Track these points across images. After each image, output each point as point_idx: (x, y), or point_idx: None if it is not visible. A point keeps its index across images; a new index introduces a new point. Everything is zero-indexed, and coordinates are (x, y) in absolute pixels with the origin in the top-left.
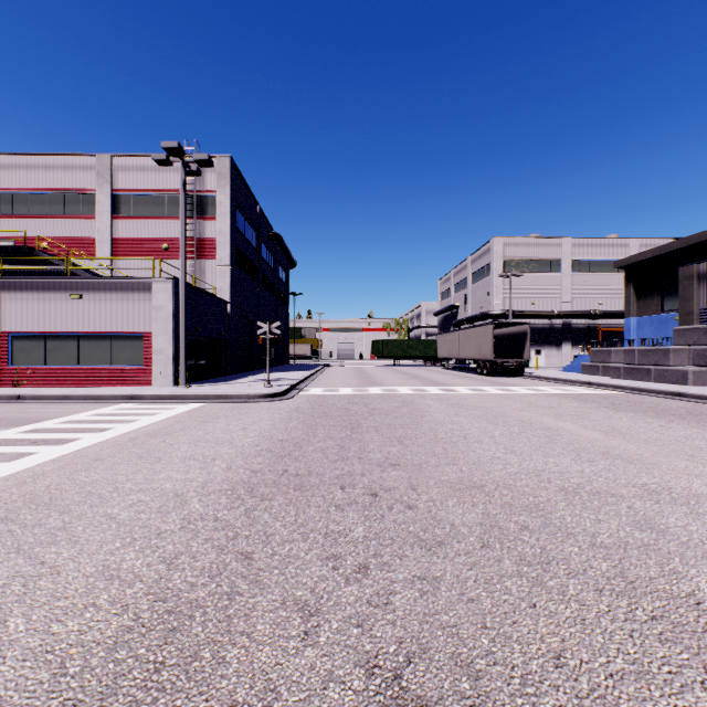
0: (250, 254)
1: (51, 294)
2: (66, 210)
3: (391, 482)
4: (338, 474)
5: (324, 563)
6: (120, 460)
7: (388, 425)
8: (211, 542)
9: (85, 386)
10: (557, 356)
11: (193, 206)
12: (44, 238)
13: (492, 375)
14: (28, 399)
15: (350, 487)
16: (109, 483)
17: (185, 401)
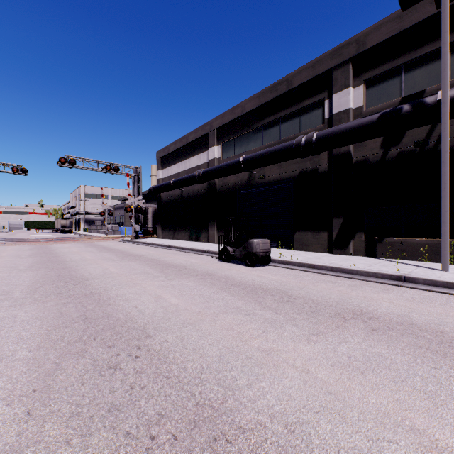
0: None
1: None
2: None
3: None
4: None
5: None
6: None
7: (2, 237)
8: None
9: None
10: None
11: None
12: None
13: (62, 233)
14: None
15: None
16: None
17: None
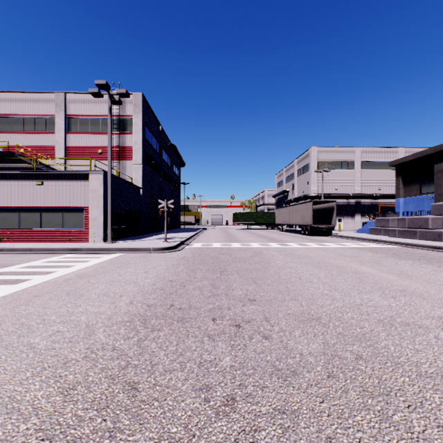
0: (155, 157)
1: (23, 181)
2: (36, 128)
3: (250, 314)
4: (211, 308)
5: (197, 395)
6: (54, 296)
7: (245, 269)
8: (105, 372)
9: (45, 242)
10: (352, 222)
11: (118, 125)
12: (21, 145)
13: (311, 234)
14: (5, 251)
15: (220, 319)
16: (40, 315)
17: (109, 252)
